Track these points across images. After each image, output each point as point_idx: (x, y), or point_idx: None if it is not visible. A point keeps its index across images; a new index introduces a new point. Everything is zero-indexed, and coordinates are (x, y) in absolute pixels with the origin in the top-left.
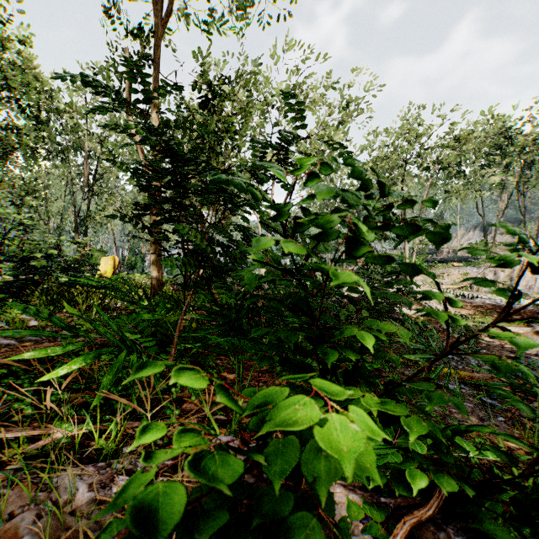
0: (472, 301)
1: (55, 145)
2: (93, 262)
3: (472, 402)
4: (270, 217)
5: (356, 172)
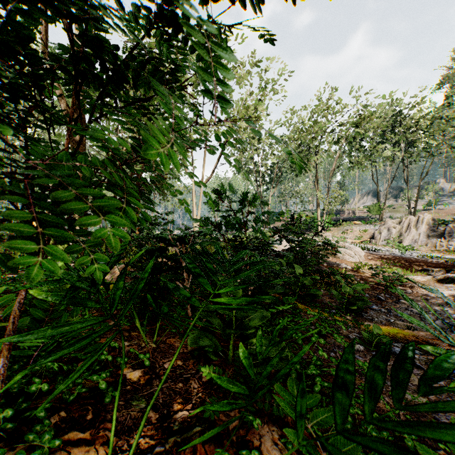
0: (376, 252)
1: None
2: None
3: None
4: None
5: None
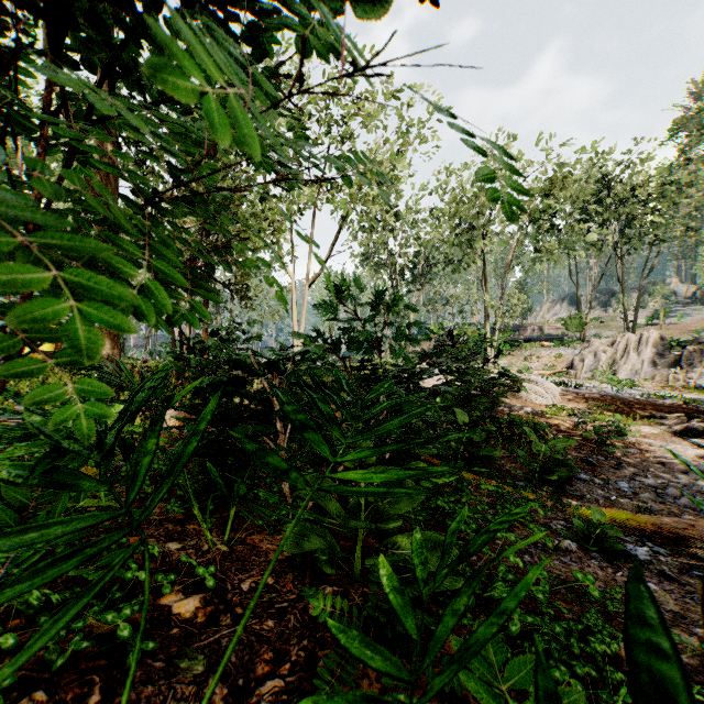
0: (577, 390)
1: None
2: None
3: (697, 590)
4: None
5: None
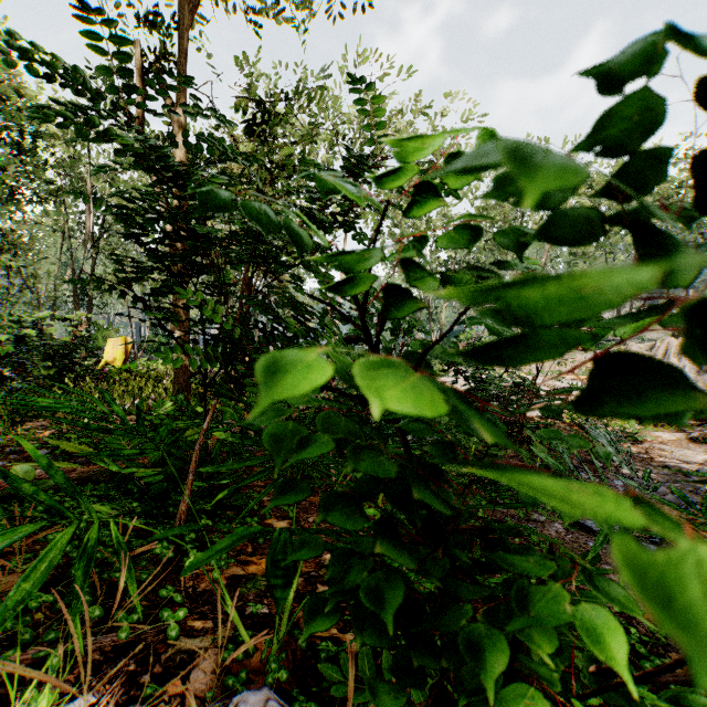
0: None
1: (44, 183)
2: (99, 344)
3: None
4: (336, 283)
5: (657, 109)
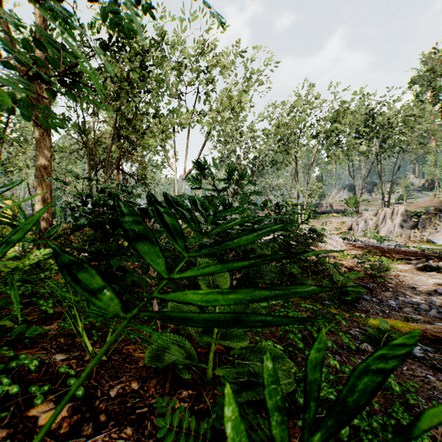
0: (355, 243)
1: None
2: None
3: None
4: None
5: None
